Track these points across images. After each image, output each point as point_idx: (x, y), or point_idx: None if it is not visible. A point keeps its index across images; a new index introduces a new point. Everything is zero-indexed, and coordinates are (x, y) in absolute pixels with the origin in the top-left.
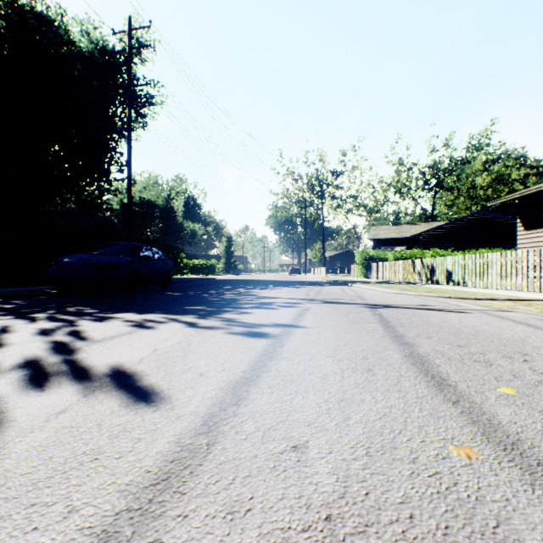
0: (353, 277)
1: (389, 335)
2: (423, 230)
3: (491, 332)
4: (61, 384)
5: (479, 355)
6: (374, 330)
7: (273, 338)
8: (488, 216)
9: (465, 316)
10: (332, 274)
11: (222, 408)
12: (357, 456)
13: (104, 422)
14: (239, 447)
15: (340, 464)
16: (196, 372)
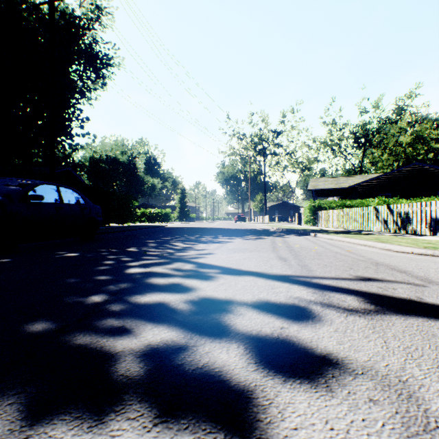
0: (297, 224)
1: None
2: (360, 181)
3: None
4: None
5: None
6: None
7: None
8: (424, 167)
9: None
10: (272, 222)
11: None
12: None
13: None
14: None
15: None
16: None
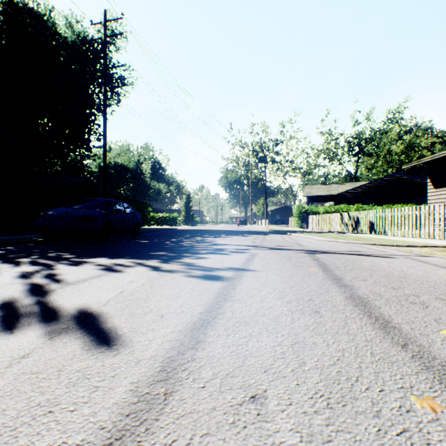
0: (290, 227)
1: (329, 278)
2: (349, 188)
3: (418, 275)
4: (30, 326)
5: (414, 296)
6: (315, 273)
7: (227, 280)
8: (402, 177)
9: (392, 261)
10: (273, 225)
11: (180, 352)
12: (318, 408)
13: (65, 367)
14: (197, 397)
15: (302, 419)
16: (157, 314)
